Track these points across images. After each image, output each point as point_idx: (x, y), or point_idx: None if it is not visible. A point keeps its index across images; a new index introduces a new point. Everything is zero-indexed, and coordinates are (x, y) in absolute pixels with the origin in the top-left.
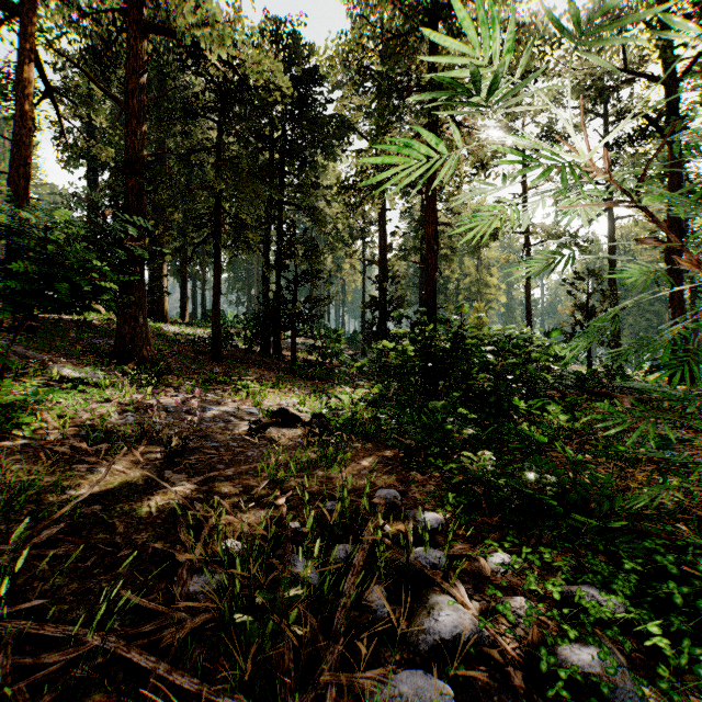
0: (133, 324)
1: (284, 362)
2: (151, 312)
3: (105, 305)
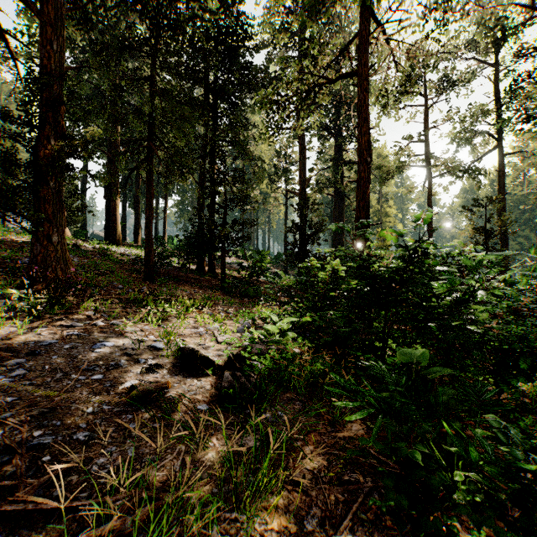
0: (46, 242)
1: (217, 279)
2: (108, 236)
3: (74, 231)
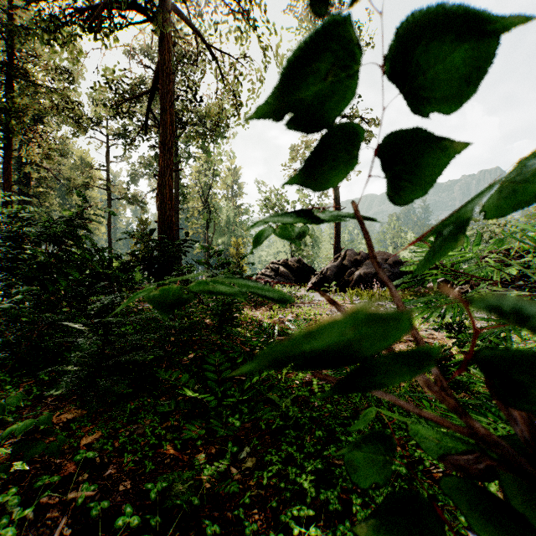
0: None
1: None
2: None
3: None
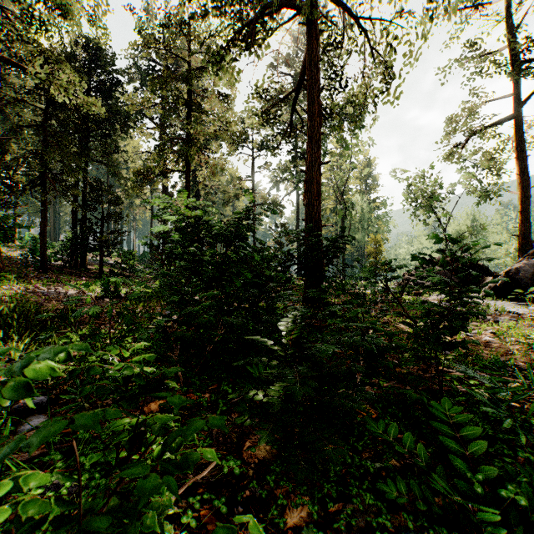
0: None
1: (91, 273)
2: None
3: None
